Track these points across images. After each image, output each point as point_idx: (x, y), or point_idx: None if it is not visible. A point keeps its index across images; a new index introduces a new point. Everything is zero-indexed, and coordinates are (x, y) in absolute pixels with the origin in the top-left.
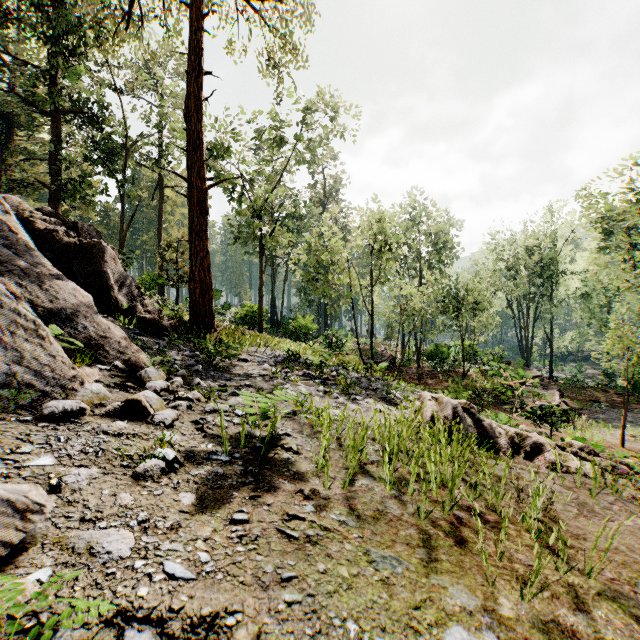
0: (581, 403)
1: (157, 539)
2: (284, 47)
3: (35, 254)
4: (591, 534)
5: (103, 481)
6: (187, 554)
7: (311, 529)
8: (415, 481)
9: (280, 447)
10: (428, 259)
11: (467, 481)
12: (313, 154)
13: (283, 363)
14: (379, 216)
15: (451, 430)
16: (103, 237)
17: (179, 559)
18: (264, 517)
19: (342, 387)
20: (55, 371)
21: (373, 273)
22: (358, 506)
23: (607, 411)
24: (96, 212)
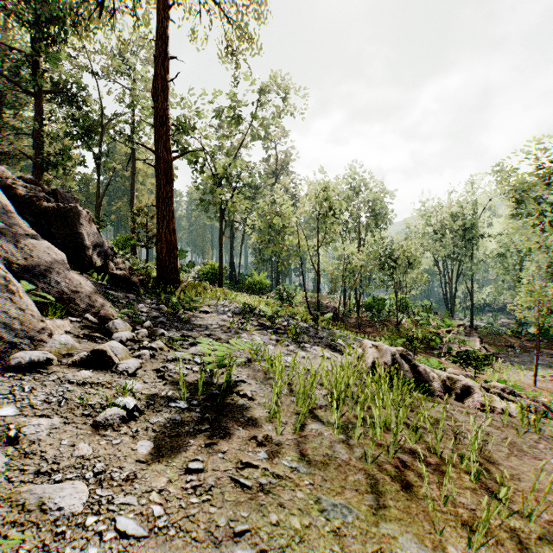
0: (498, 348)
1: (111, 492)
2: (241, 36)
3: (13, 216)
4: (524, 474)
5: (63, 431)
6: (140, 508)
7: (264, 477)
8: (360, 425)
9: (236, 393)
10: (366, 224)
11: (407, 423)
12: (267, 132)
13: (240, 314)
14: (324, 185)
15: (390, 375)
16: (82, 204)
17: (132, 514)
18: (219, 465)
19: (292, 336)
20: (24, 324)
21: (319, 235)
22: (308, 451)
23: (520, 355)
24: (76, 182)
